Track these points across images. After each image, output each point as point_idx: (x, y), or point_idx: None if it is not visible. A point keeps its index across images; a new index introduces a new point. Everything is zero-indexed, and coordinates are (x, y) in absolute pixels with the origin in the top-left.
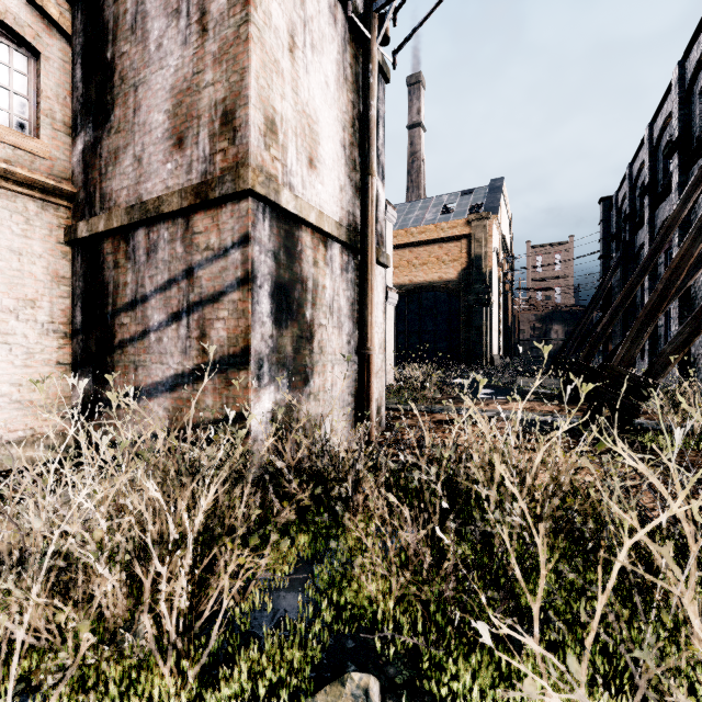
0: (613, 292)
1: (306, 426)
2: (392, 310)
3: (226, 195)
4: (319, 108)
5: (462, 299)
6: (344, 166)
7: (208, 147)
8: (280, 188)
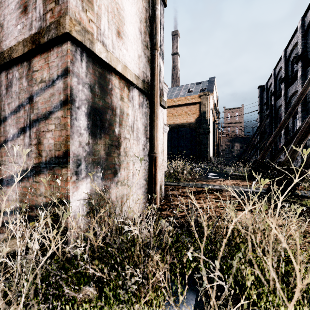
0: (265, 128)
1: (115, 202)
2: (166, 135)
3: (51, 39)
4: (124, 1)
5: (197, 131)
6: (141, 44)
7: (42, 9)
8: (94, 40)
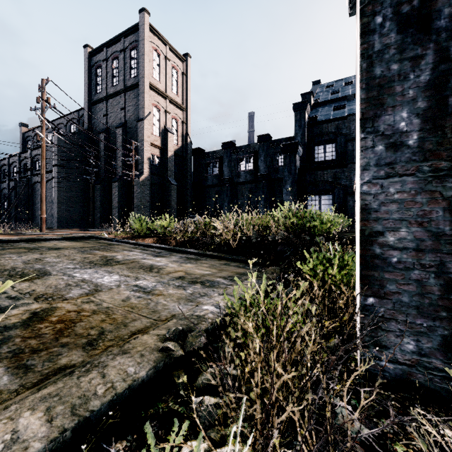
0: None
1: None
2: None
3: None
4: None
5: None
6: None
7: None
8: None
